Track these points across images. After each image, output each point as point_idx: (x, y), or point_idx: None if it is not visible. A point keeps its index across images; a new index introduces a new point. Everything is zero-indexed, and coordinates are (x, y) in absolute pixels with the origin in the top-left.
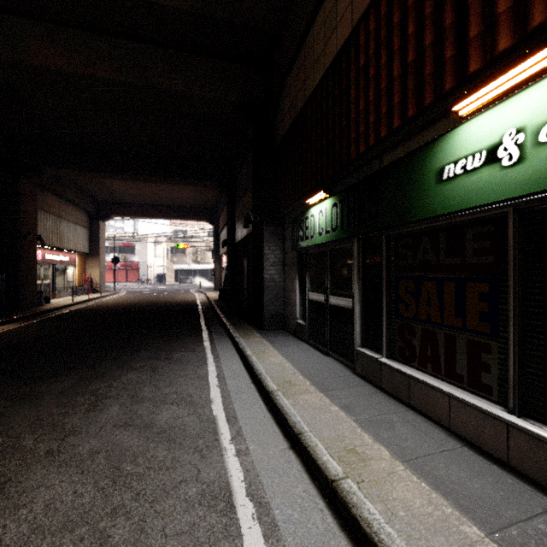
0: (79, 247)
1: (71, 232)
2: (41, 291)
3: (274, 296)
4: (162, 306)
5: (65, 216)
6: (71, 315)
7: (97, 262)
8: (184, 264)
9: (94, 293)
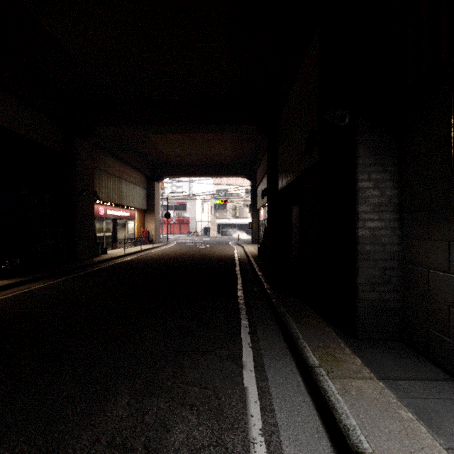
0: (137, 204)
1: (130, 191)
2: (100, 242)
3: (380, 271)
4: (199, 261)
5: (125, 177)
6: (108, 270)
7: (152, 217)
8: (224, 219)
9: (150, 244)
